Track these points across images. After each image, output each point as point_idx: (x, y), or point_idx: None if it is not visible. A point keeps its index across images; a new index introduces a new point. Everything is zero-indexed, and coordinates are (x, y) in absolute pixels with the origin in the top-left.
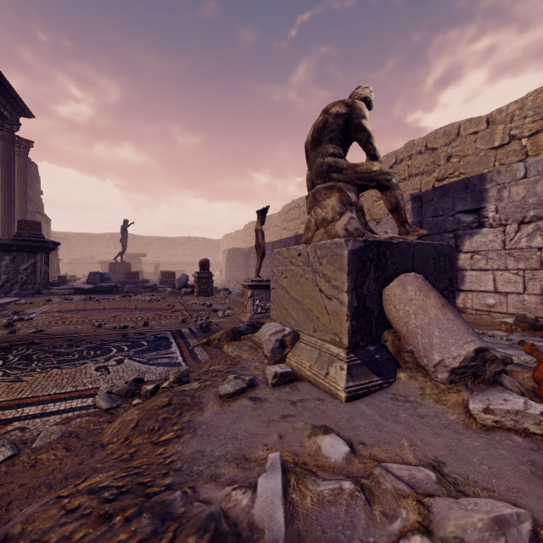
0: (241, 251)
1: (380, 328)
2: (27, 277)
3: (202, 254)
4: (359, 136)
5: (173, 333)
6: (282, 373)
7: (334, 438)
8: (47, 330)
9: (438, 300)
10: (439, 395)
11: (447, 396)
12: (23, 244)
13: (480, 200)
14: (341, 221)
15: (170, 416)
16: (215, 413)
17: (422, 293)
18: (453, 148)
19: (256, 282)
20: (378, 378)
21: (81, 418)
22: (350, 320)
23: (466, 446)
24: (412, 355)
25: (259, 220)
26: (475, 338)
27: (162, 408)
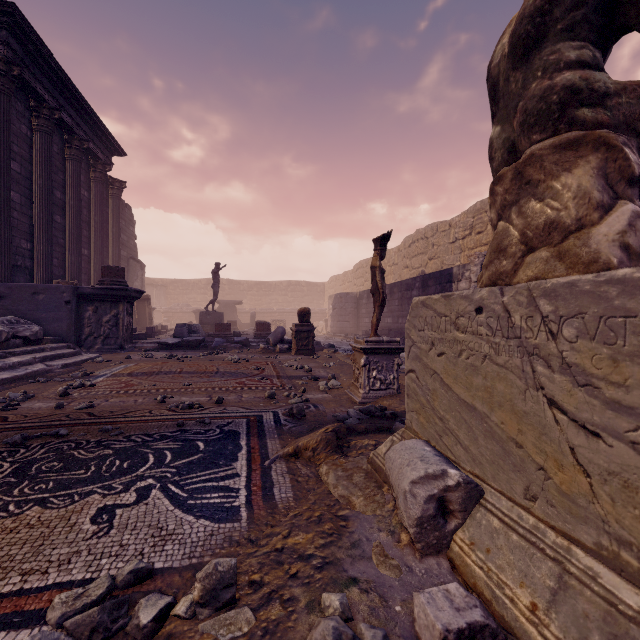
0: (350, 297)
1: None
2: (109, 330)
3: (304, 300)
4: None
5: (249, 422)
6: (460, 633)
7: None
8: (101, 404)
9: None
10: None
11: None
12: (105, 293)
13: None
14: (607, 226)
15: None
16: None
17: None
18: None
19: (373, 344)
20: None
21: None
22: None
23: None
24: None
25: (376, 252)
26: None
27: None
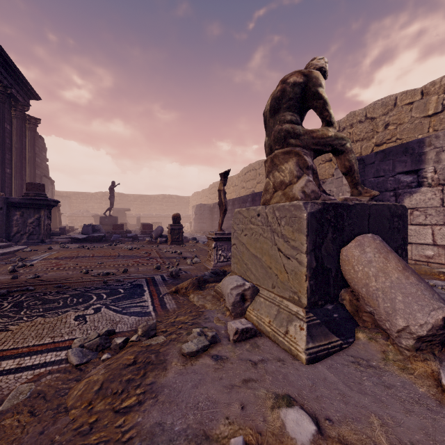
0: (207, 206)
1: (337, 287)
2: (33, 229)
3: (175, 208)
4: (315, 103)
5: (147, 280)
6: (242, 330)
7: (299, 412)
8: (44, 276)
9: (398, 263)
10: (404, 362)
11: (413, 364)
12: (30, 202)
13: (419, 162)
14: (298, 184)
15: (135, 376)
16: (178, 373)
17: (381, 256)
18: (390, 117)
19: (219, 235)
20: (338, 339)
21: (52, 375)
22: (309, 280)
23: (444, 430)
24: (371, 316)
25: (221, 181)
26: (442, 304)
27: (127, 367)
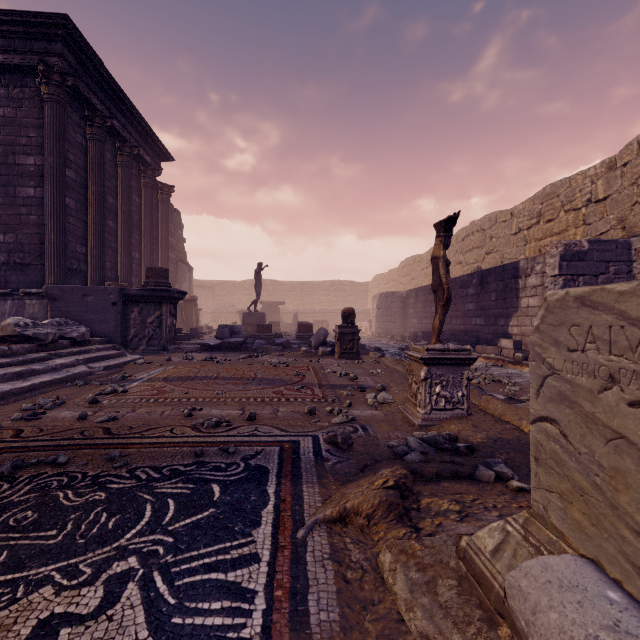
0: (396, 296)
1: None
2: (153, 332)
3: (347, 300)
4: None
5: (282, 453)
6: None
7: None
8: (125, 416)
9: None
10: None
11: None
12: (149, 294)
13: None
14: None
15: None
16: None
17: None
18: None
19: (435, 353)
20: None
21: None
22: None
23: None
24: None
25: (439, 239)
26: None
27: None
